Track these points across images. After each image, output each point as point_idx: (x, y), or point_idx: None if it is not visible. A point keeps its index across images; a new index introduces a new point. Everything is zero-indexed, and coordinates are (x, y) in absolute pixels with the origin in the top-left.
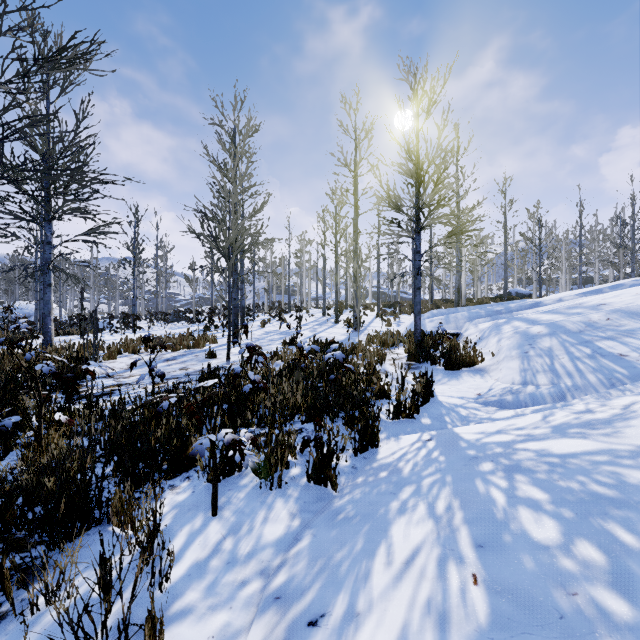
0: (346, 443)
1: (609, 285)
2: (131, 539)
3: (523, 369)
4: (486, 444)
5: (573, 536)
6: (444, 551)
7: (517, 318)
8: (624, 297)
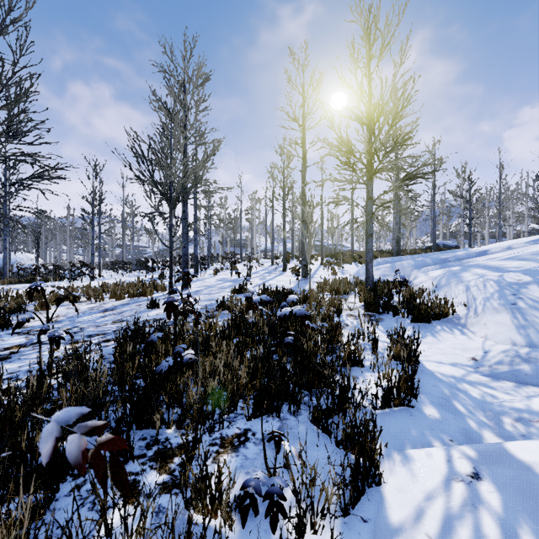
0: (330, 499)
1: None
2: None
3: (520, 325)
4: None
5: None
6: None
7: (474, 265)
8: None
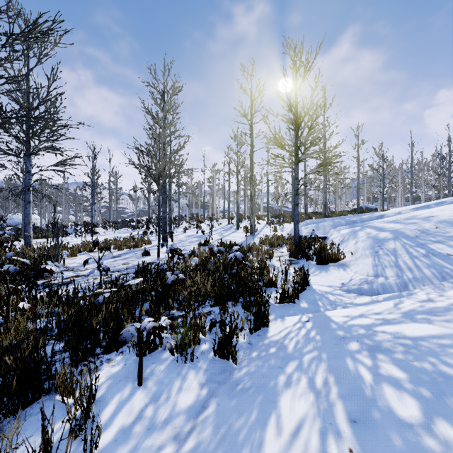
0: (244, 324)
1: (435, 202)
2: (71, 408)
3: (375, 264)
4: (352, 326)
5: (432, 415)
6: (324, 425)
7: (368, 226)
8: (447, 211)
